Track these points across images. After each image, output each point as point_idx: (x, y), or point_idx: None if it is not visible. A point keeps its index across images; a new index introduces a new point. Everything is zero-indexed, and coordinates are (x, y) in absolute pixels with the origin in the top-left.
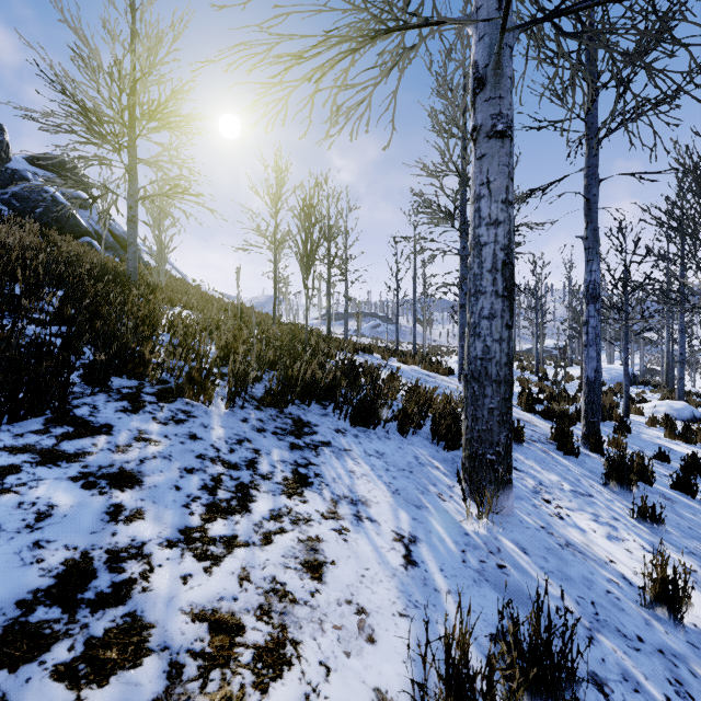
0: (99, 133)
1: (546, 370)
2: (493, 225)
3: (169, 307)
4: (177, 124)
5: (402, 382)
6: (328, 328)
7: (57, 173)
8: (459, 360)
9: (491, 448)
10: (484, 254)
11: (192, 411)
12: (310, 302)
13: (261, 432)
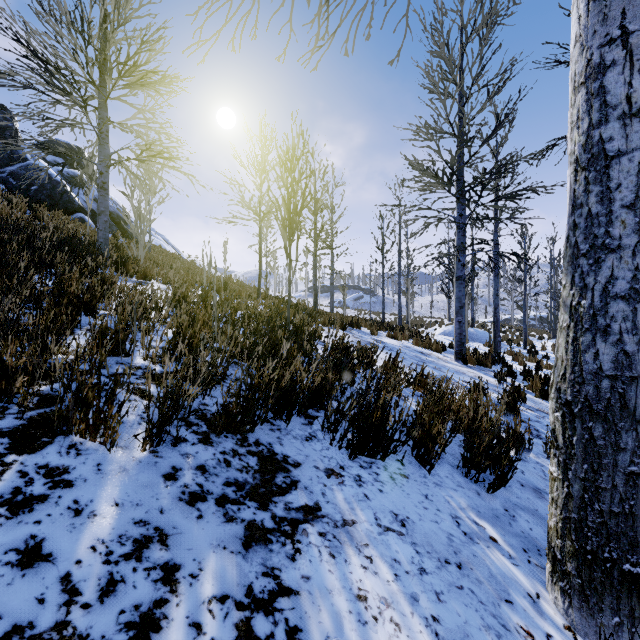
0: (62, 89)
1: (532, 342)
2: (637, 115)
3: (143, 281)
4: (154, 85)
5: (405, 371)
6: (314, 301)
7: (64, 158)
8: (456, 337)
9: (632, 551)
10: (616, 174)
11: (70, 467)
12: (293, 274)
13: (195, 502)
